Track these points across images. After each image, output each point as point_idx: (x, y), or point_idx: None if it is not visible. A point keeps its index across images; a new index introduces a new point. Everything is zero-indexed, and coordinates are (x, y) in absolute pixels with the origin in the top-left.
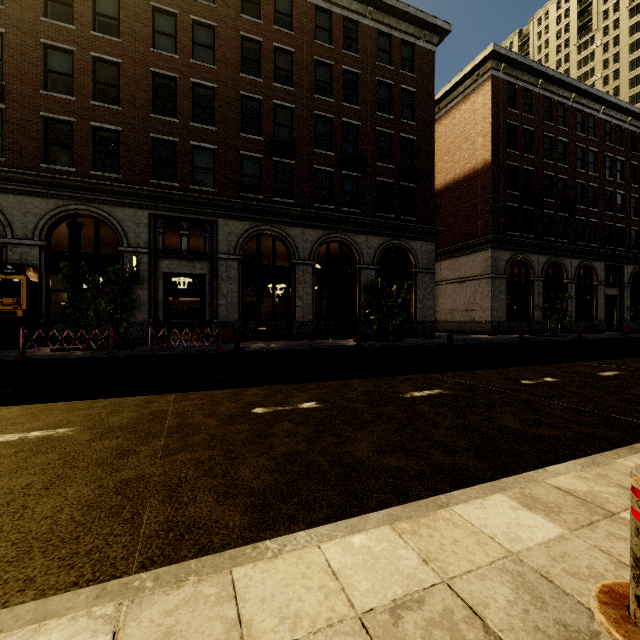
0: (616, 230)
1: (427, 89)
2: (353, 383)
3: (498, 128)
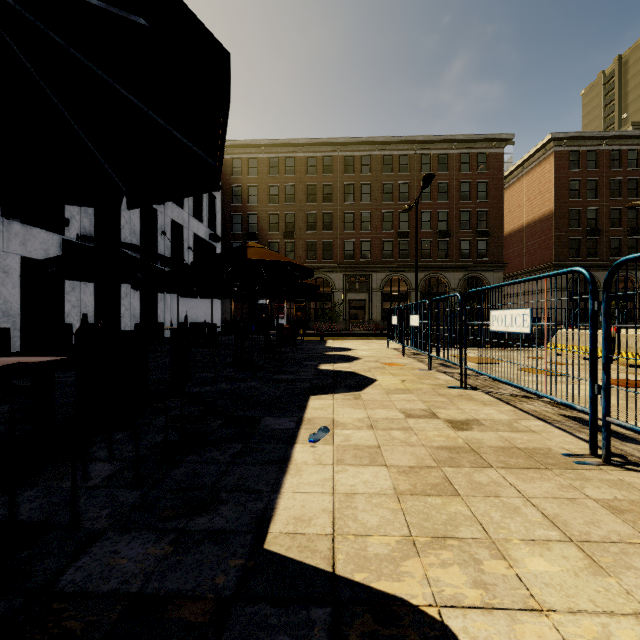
0: None
1: (497, 177)
2: None
3: (560, 186)
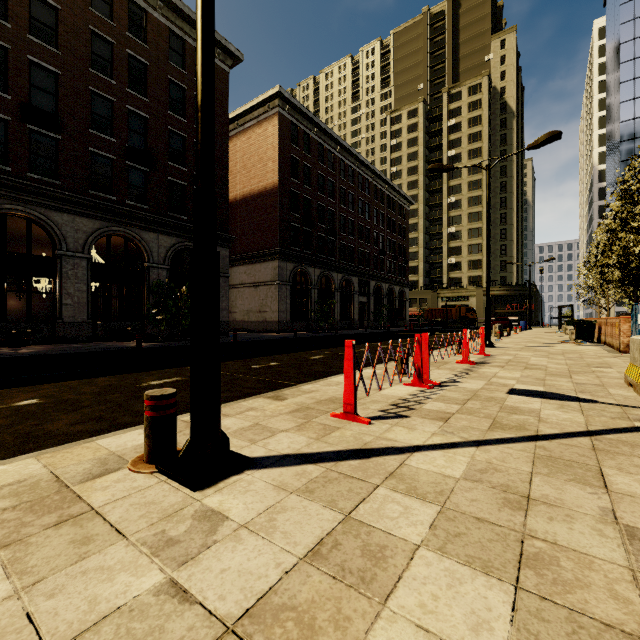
0: (365, 255)
1: (222, 105)
2: (98, 380)
3: (284, 158)
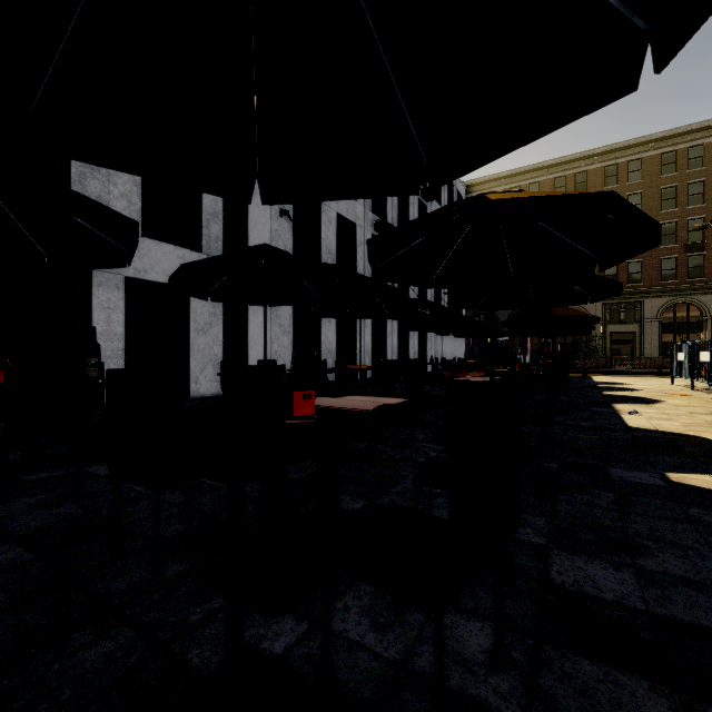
0: None
1: None
2: None
3: None
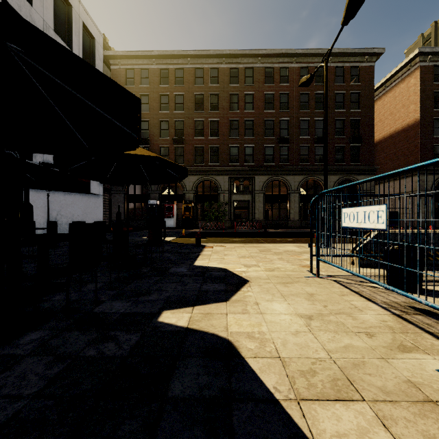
0: None
1: (368, 88)
2: (305, 238)
3: (425, 97)
